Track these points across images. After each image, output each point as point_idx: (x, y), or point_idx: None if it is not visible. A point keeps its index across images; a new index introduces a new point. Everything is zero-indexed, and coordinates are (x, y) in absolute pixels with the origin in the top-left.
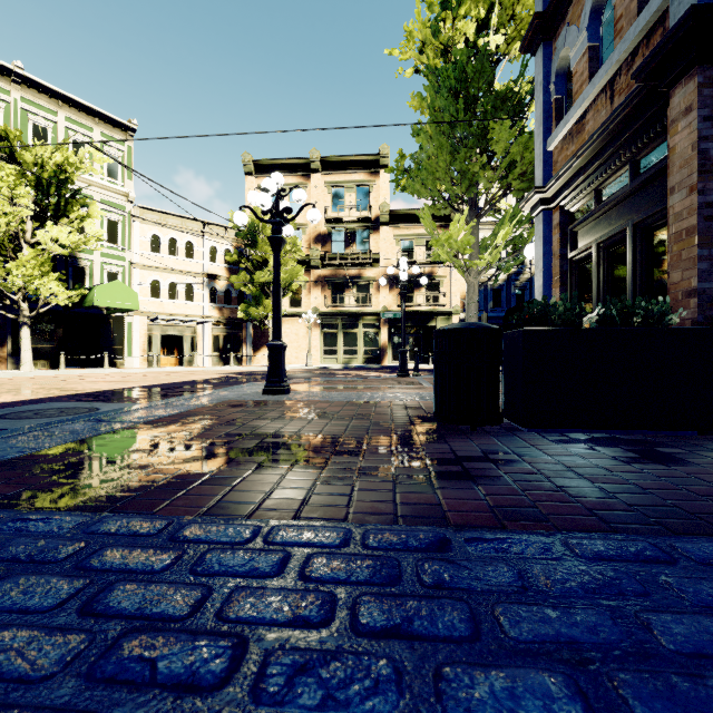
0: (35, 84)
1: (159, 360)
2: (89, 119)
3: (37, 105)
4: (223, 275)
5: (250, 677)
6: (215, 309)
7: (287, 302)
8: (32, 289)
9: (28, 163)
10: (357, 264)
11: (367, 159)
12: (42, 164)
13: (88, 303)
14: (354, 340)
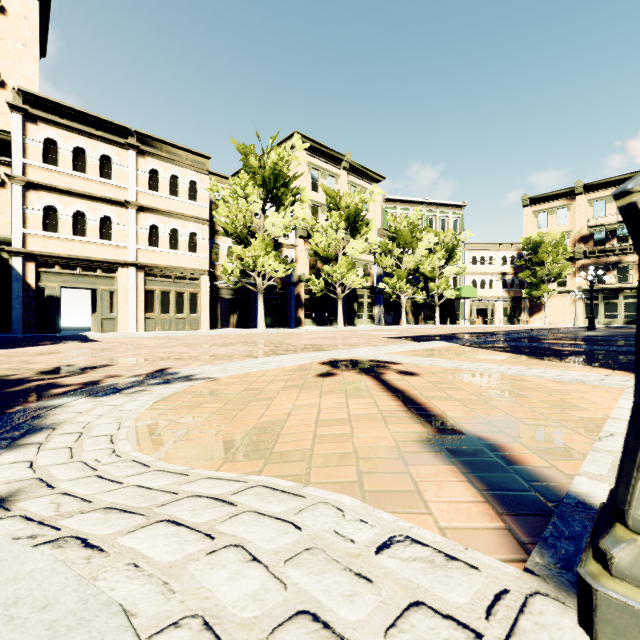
0: (431, 203)
1: (475, 321)
2: (447, 209)
3: (430, 211)
4: (510, 272)
5: (620, 333)
6: (505, 292)
7: (555, 284)
8: (444, 293)
9: (445, 244)
10: (617, 254)
11: (626, 177)
12: (448, 243)
13: (458, 296)
14: (614, 308)
